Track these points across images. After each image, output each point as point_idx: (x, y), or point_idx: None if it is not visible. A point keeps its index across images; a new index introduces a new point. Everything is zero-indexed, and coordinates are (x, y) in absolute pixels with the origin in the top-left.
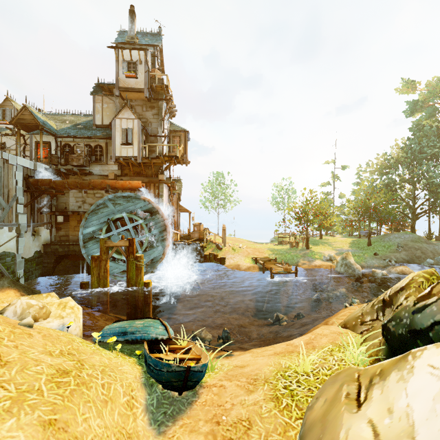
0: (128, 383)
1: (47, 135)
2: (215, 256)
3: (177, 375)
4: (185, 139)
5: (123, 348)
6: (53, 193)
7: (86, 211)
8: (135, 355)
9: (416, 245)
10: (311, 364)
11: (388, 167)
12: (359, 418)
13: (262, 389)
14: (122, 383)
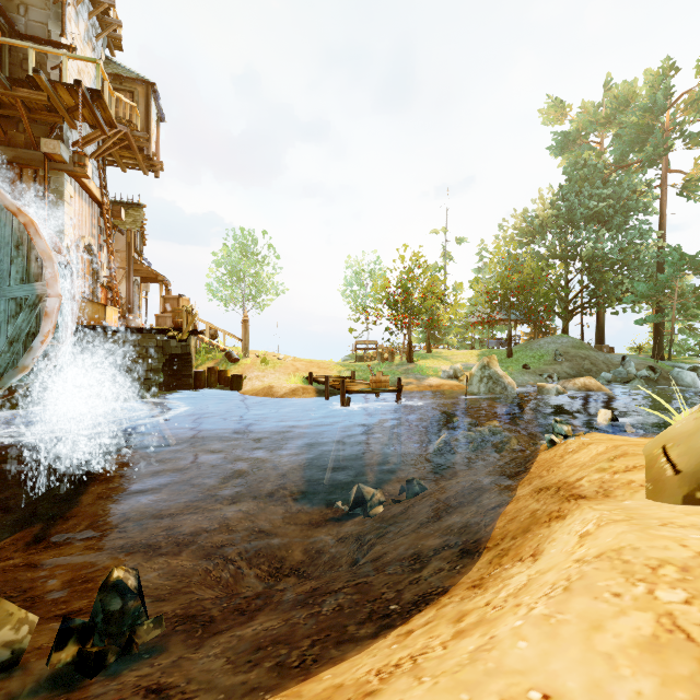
0: None
1: None
2: (220, 374)
3: None
4: (148, 102)
5: None
6: None
7: None
8: None
9: (580, 352)
10: None
11: (532, 232)
12: None
13: None
14: None
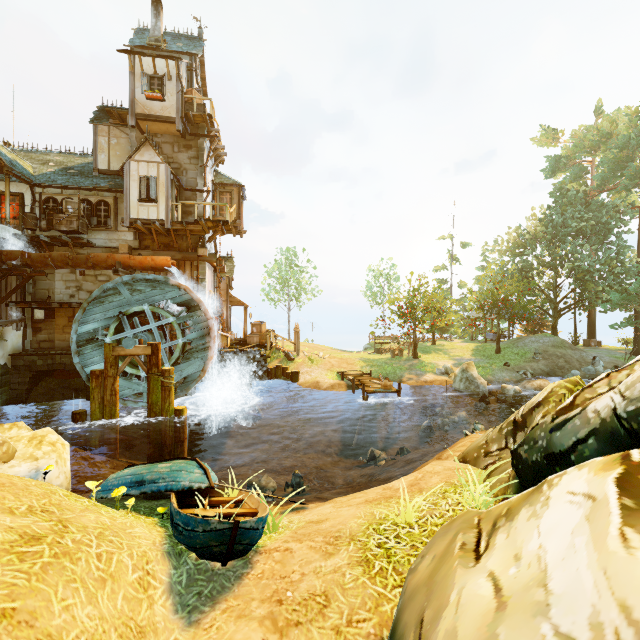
0: (141, 553)
1: (18, 182)
2: (284, 369)
3: (219, 535)
4: (240, 197)
5: (138, 506)
6: (27, 273)
7: (82, 302)
8: (156, 514)
9: (558, 351)
10: (417, 511)
11: (523, 245)
12: (476, 572)
13: (347, 550)
14: (131, 552)
